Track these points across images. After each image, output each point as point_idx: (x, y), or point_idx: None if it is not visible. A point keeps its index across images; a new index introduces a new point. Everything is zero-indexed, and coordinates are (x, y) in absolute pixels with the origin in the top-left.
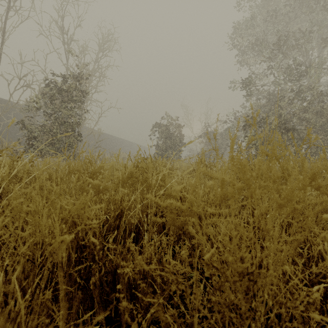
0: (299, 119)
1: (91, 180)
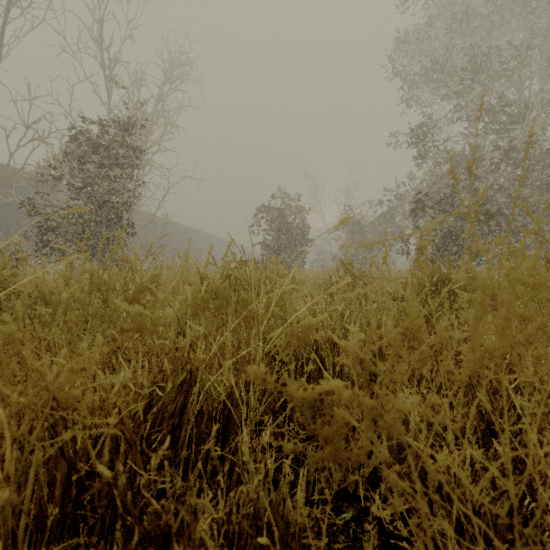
0: (508, 198)
1: (126, 305)
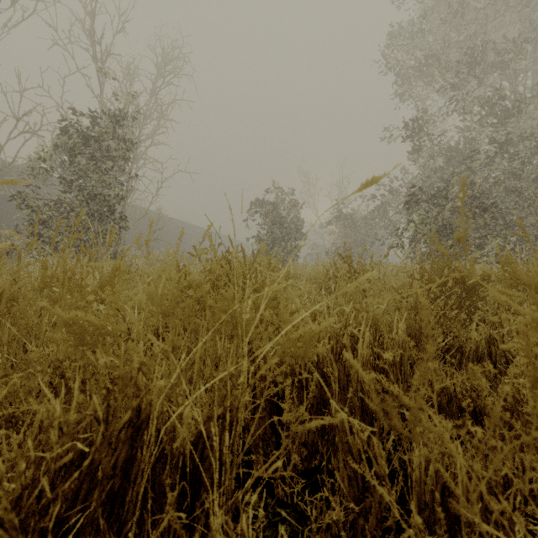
0: (503, 191)
1: (58, 309)
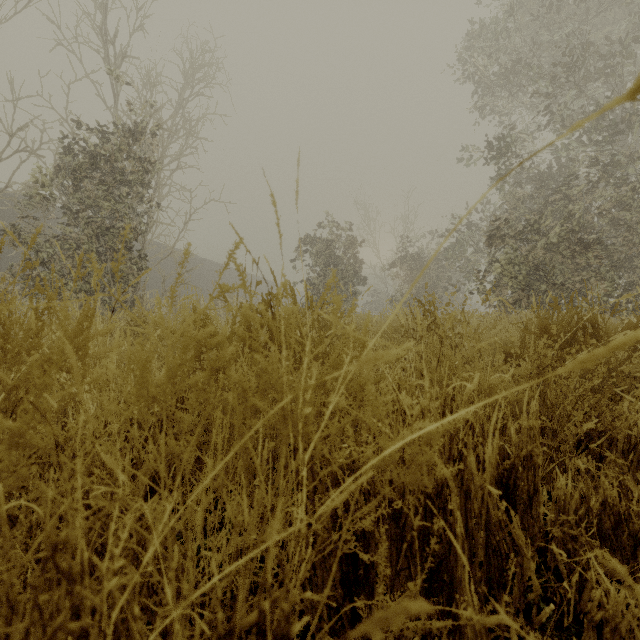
0: (608, 225)
1: None
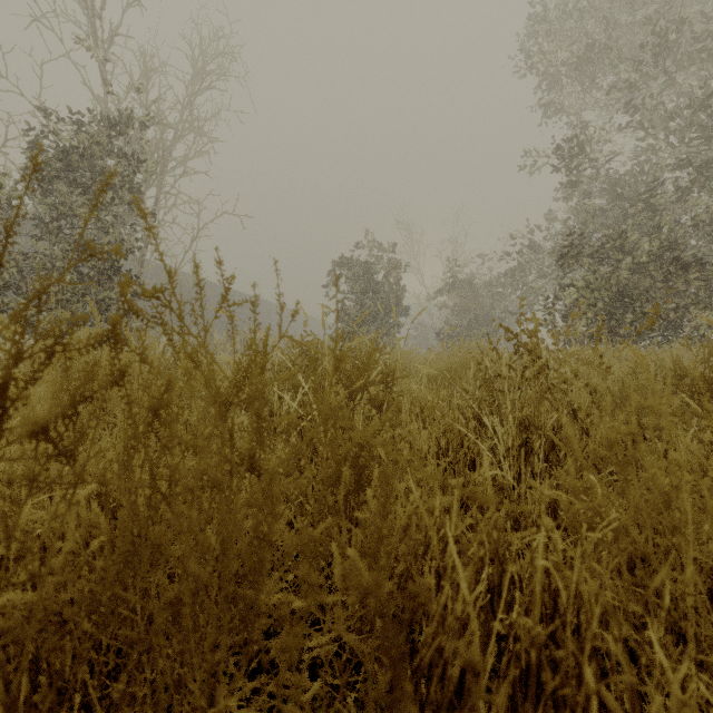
0: (705, 241)
1: None
